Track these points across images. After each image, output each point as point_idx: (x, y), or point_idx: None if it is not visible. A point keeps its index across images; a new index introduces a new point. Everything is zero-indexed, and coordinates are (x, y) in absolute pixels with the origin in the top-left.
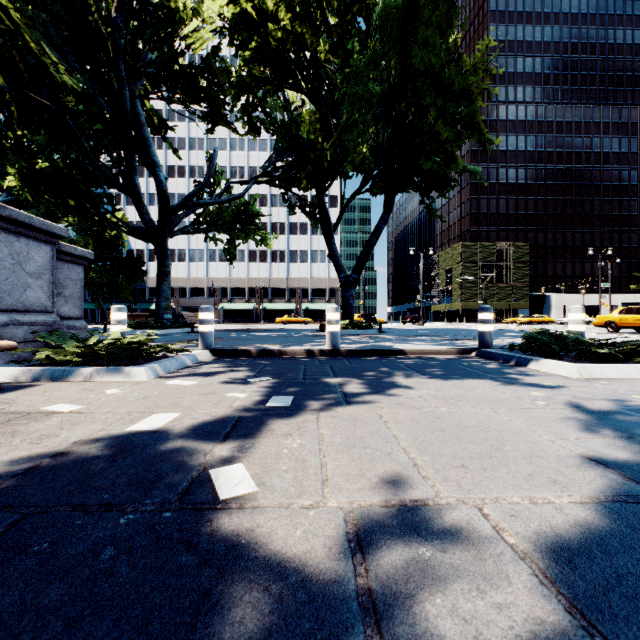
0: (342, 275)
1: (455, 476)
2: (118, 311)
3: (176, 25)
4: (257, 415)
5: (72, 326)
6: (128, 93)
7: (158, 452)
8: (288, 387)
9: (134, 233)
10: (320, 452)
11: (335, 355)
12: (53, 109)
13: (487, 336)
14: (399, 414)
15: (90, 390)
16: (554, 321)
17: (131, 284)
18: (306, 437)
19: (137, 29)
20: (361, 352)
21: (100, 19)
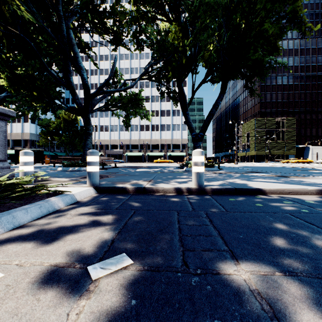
0: (193, 133)
1: None
2: (24, 155)
3: None
4: None
5: None
6: (64, 25)
7: None
8: None
9: (71, 110)
10: None
11: (201, 193)
12: (21, 36)
13: None
14: None
15: None
16: (313, 161)
17: (82, 143)
18: None
19: None
20: (225, 191)
21: None
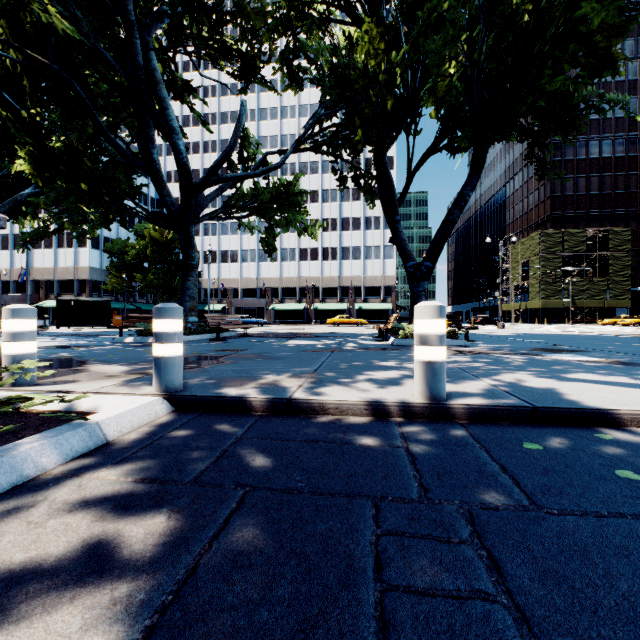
0: (410, 263)
1: None
2: (12, 316)
3: None
4: None
5: None
6: (139, 42)
7: None
8: None
9: (154, 220)
10: None
11: (438, 418)
12: (54, 69)
13: None
14: None
15: None
16: None
17: None
18: None
19: None
20: (503, 413)
21: None
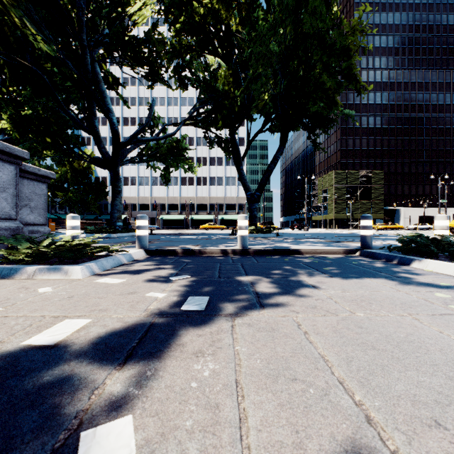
0: (248, 193)
1: (441, 453)
2: (72, 219)
3: (124, 5)
4: (170, 321)
5: (37, 231)
6: (89, 57)
7: (36, 385)
8: (204, 286)
9: (94, 162)
10: (237, 388)
11: (245, 254)
12: (33, 69)
13: (368, 239)
14: (317, 321)
15: (25, 288)
16: (403, 227)
17: (97, 201)
18: (220, 358)
19: (95, 9)
20: (266, 252)
21: (68, 2)
